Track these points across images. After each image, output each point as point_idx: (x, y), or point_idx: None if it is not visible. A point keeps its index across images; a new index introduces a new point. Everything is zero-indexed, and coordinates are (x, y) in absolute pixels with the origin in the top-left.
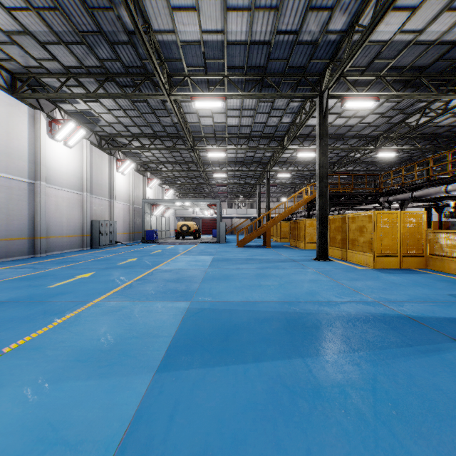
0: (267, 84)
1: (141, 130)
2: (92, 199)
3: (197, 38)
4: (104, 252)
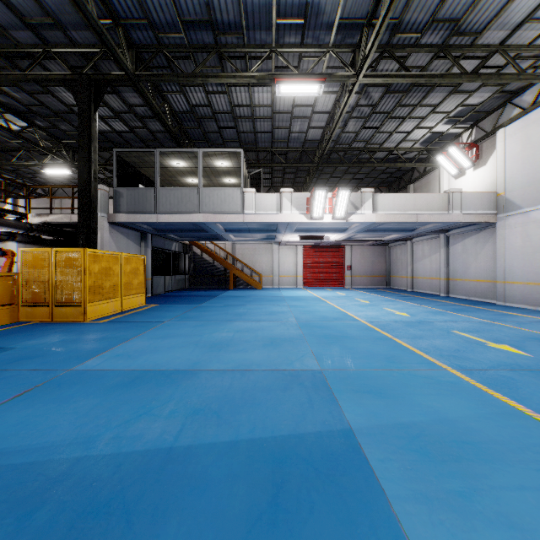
0: None
1: None
2: None
3: None
4: None
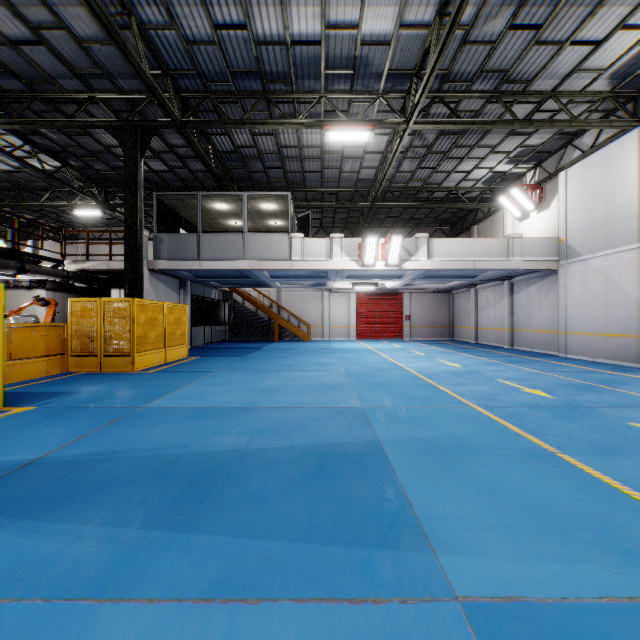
0: None
1: None
2: None
3: None
4: None
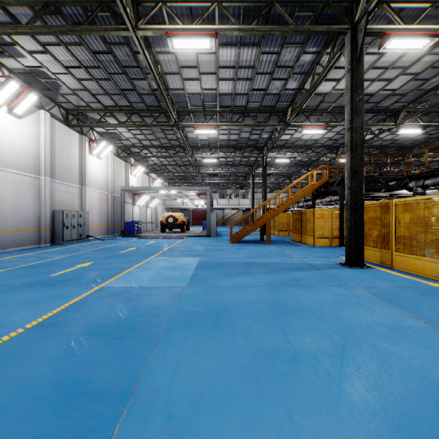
0: (274, 21)
1: (114, 100)
2: (55, 185)
3: None
4: (60, 251)
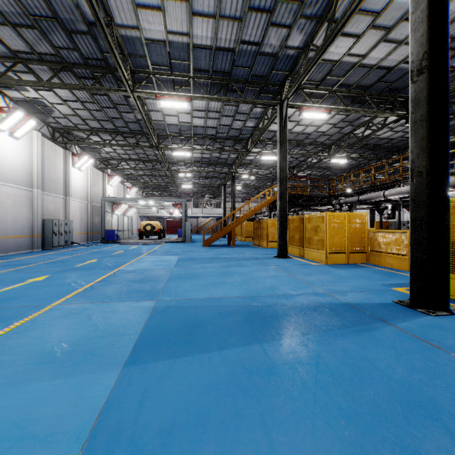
0: (232, 89)
1: (101, 124)
2: (44, 196)
3: (162, 37)
4: (58, 254)
